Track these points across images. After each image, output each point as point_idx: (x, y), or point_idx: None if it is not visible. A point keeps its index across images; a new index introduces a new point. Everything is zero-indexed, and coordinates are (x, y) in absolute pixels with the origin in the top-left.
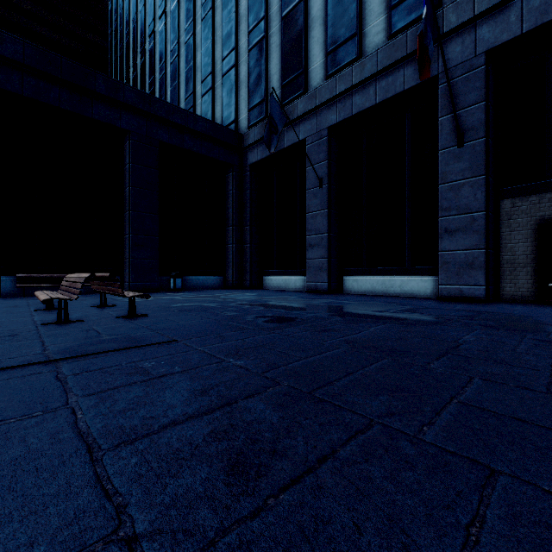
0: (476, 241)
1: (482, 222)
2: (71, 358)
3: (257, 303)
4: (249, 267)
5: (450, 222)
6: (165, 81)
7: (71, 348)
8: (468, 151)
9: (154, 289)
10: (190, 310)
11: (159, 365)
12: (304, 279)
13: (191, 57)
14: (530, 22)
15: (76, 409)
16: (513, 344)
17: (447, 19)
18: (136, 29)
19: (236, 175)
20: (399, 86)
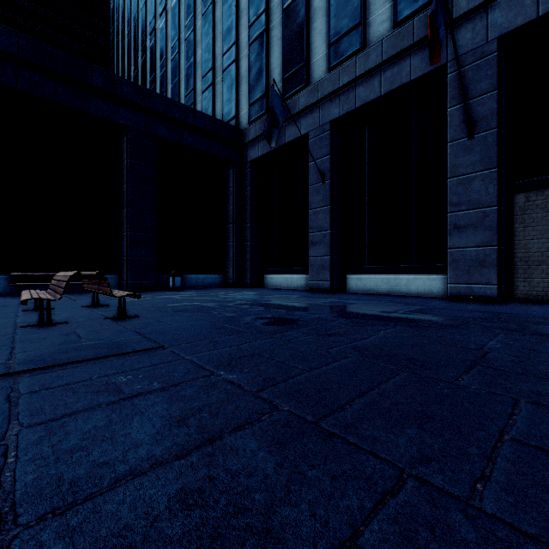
0: (488, 237)
1: (494, 218)
2: (36, 369)
3: (257, 302)
4: (250, 266)
5: (460, 217)
6: (165, 78)
7: (40, 357)
8: (479, 143)
9: (153, 288)
10: (185, 310)
11: (135, 379)
12: (305, 278)
13: (192, 53)
14: (547, 4)
15: (10, 447)
16: (548, 353)
17: (456, 4)
18: (137, 27)
19: (237, 172)
20: (405, 77)
